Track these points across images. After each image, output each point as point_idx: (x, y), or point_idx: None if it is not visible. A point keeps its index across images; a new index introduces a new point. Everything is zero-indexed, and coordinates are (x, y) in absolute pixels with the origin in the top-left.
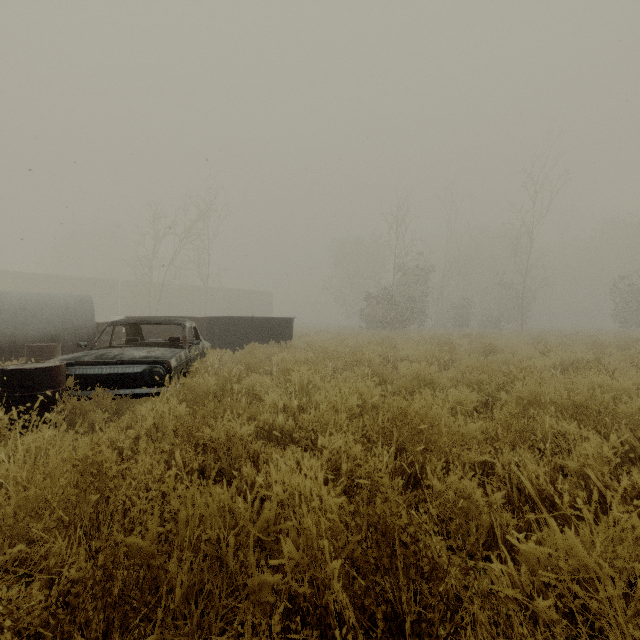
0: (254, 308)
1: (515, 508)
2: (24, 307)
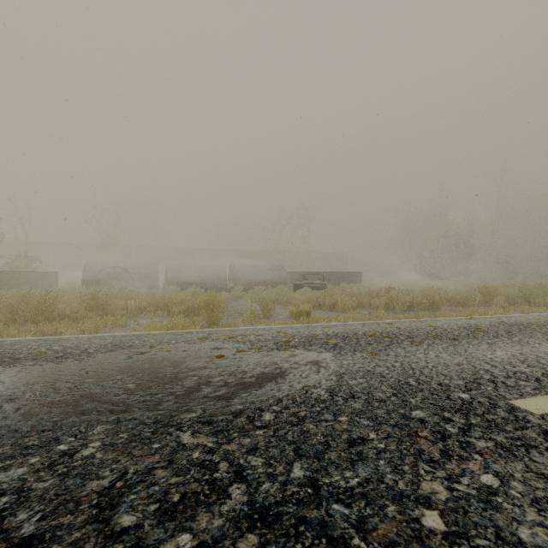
0: (335, 265)
1: None
2: (267, 269)
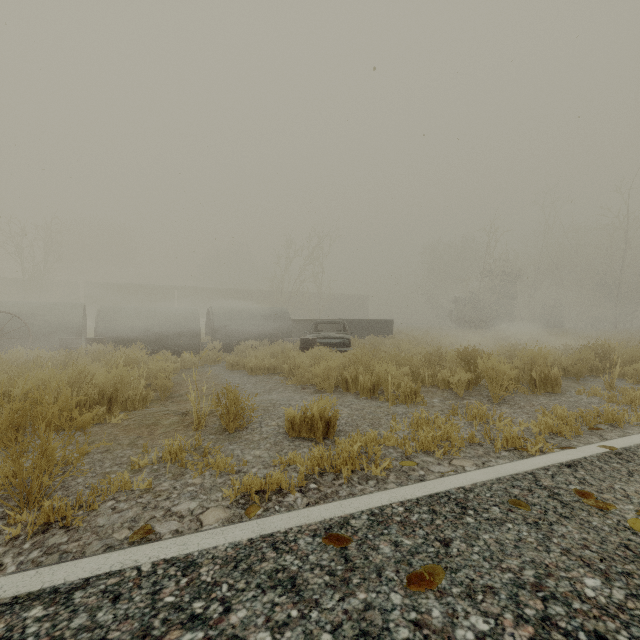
0: (353, 310)
1: None
2: (263, 315)
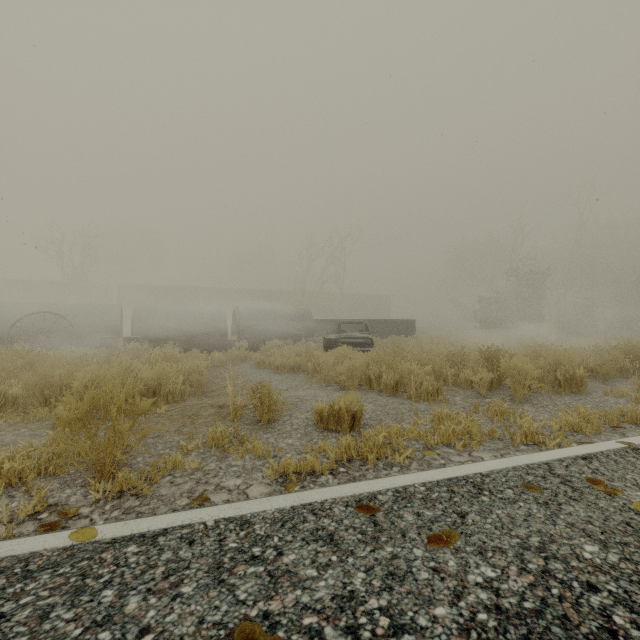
0: (374, 310)
1: None
2: (287, 315)
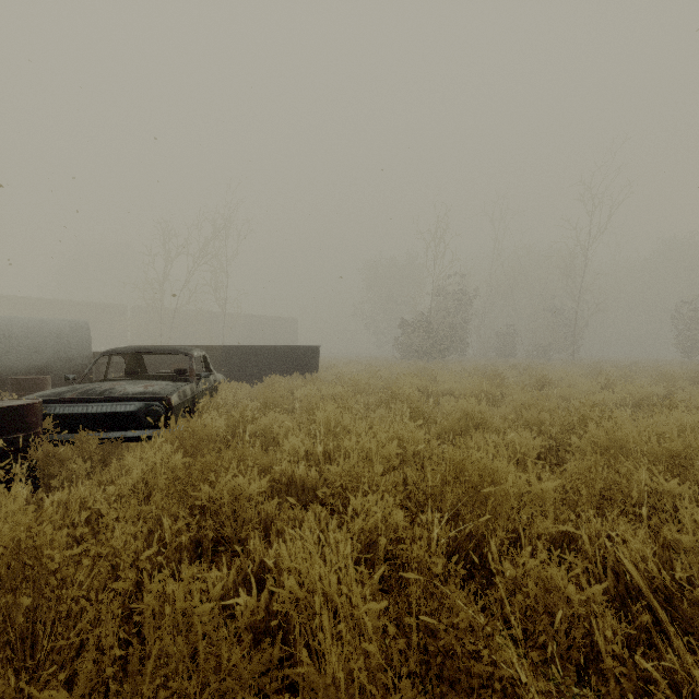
0: (277, 336)
1: (610, 597)
2: (8, 334)
